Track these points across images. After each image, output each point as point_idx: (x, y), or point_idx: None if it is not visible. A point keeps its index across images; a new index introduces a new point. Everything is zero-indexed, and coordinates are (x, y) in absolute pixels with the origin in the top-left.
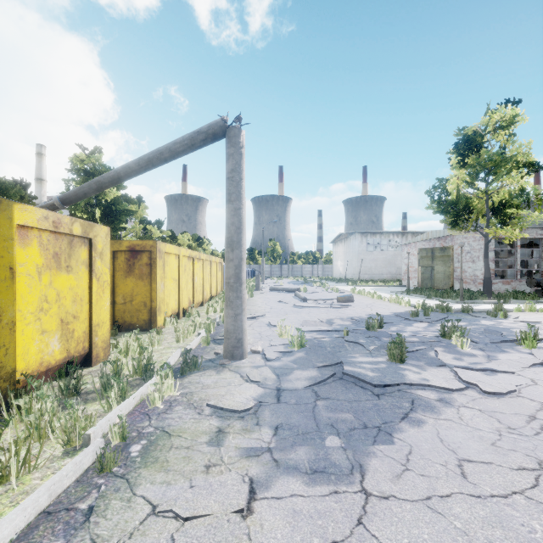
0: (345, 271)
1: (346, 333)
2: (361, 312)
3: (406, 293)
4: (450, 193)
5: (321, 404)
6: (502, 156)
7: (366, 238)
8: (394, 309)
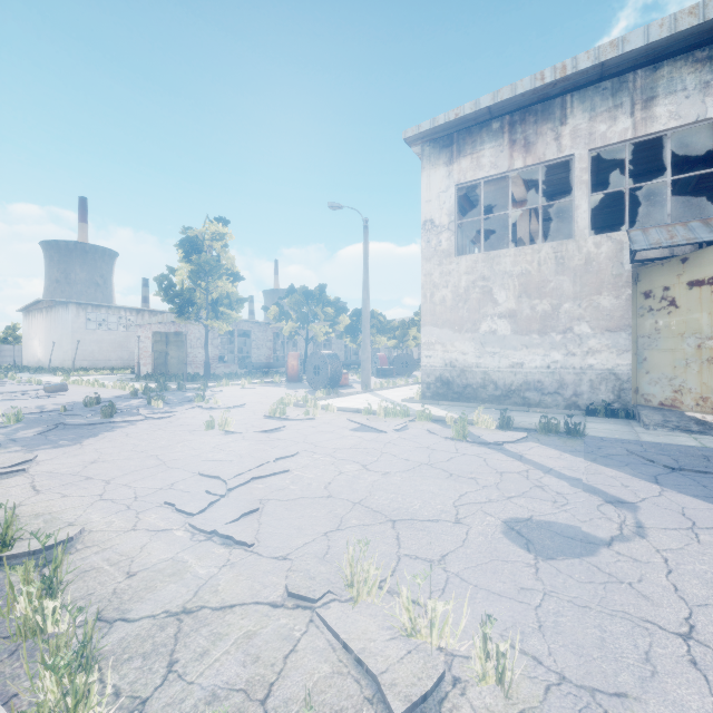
0: (50, 357)
1: (64, 410)
2: (78, 399)
3: (136, 379)
4: (176, 285)
5: (52, 437)
6: (217, 263)
7: (85, 312)
8: (118, 393)
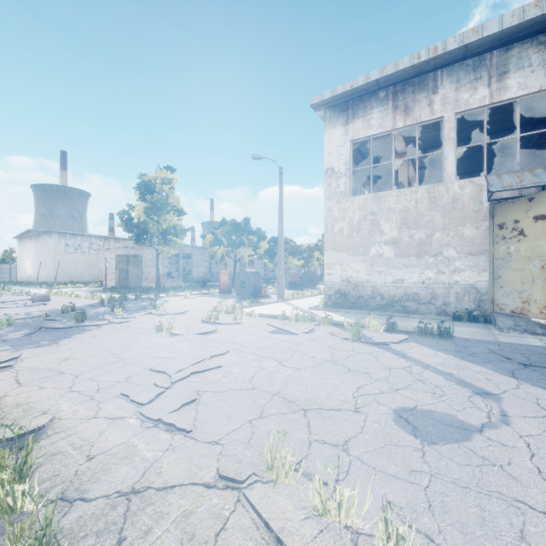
0: (38, 274)
1: (46, 316)
2: (58, 307)
3: (103, 291)
4: (134, 219)
5: (35, 338)
6: (166, 201)
7: (64, 239)
8: (89, 302)
